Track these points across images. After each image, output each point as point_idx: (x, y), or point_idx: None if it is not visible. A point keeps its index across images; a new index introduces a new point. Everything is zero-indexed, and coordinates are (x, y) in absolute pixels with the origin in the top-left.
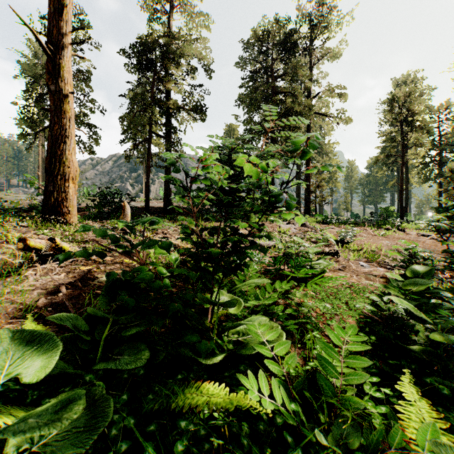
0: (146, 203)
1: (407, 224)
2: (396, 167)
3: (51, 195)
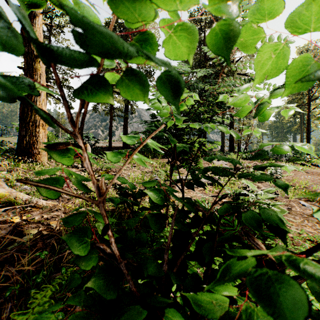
0: (109, 144)
1: (315, 160)
2: (298, 115)
3: (24, 139)
